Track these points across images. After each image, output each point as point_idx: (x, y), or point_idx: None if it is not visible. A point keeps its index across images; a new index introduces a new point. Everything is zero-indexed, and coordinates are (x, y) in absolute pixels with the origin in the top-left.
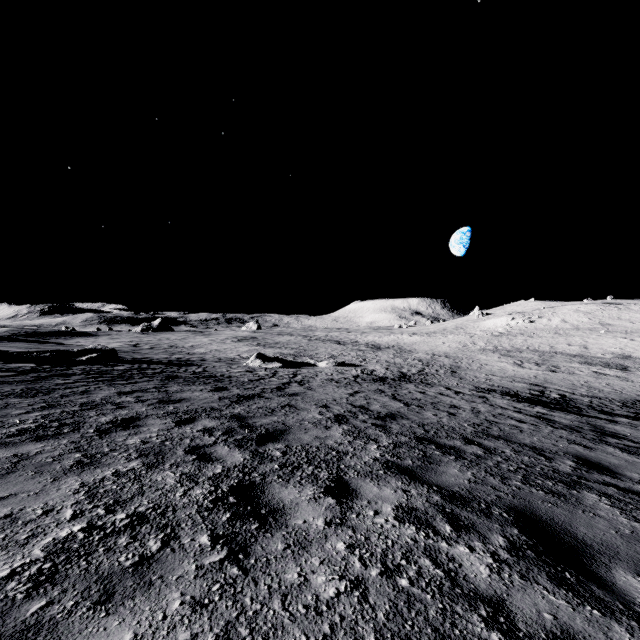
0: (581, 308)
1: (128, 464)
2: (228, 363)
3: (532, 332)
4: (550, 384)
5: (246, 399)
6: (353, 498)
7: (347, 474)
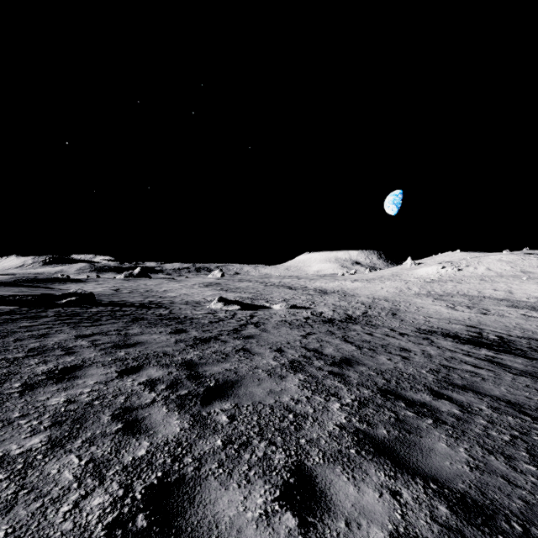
0: (503, 258)
1: (28, 441)
2: (193, 305)
3: (460, 279)
4: (485, 326)
5: (202, 342)
6: (323, 513)
7: (310, 457)
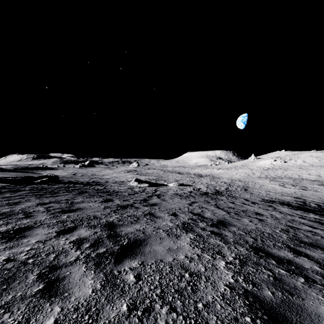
0: (313, 154)
1: None
2: (119, 184)
3: (286, 167)
4: (306, 197)
5: (122, 208)
6: None
7: None
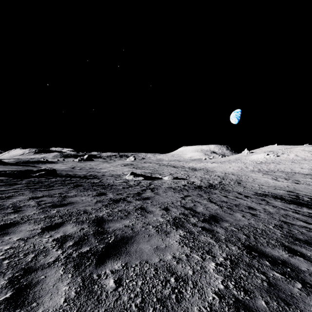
0: (305, 149)
1: None
2: (115, 177)
3: (279, 161)
4: (299, 191)
5: (114, 202)
6: None
7: None
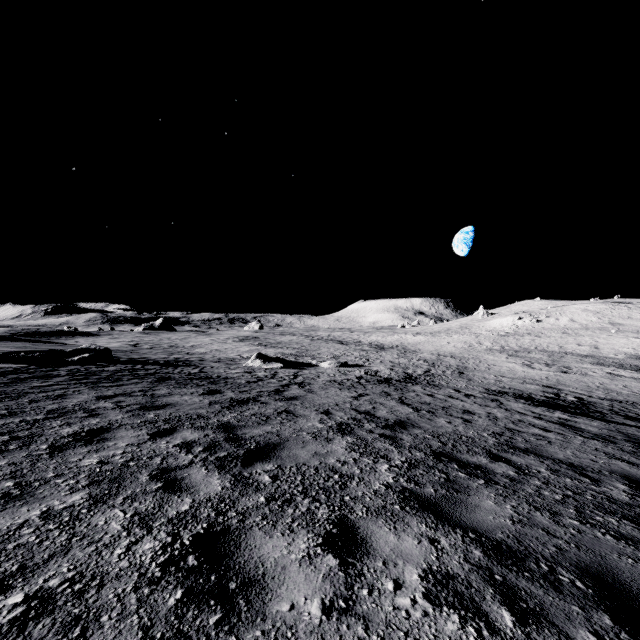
0: (589, 307)
1: (69, 497)
2: (227, 363)
3: (539, 332)
4: (564, 386)
5: (239, 404)
6: (363, 555)
7: (353, 511)
